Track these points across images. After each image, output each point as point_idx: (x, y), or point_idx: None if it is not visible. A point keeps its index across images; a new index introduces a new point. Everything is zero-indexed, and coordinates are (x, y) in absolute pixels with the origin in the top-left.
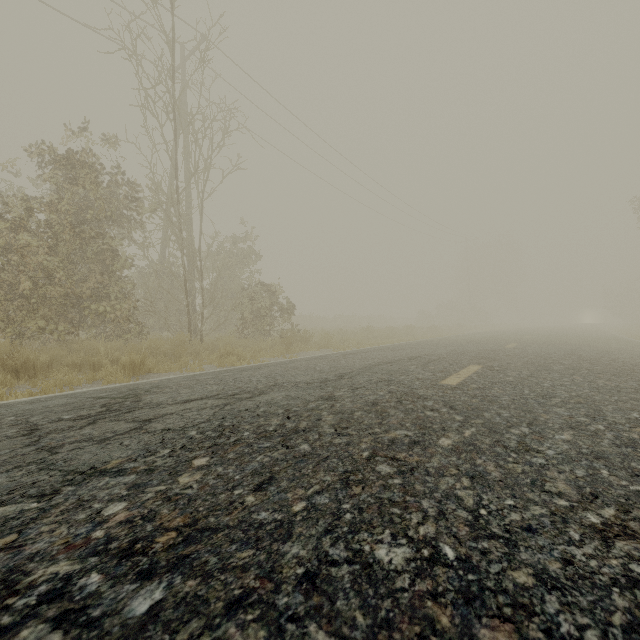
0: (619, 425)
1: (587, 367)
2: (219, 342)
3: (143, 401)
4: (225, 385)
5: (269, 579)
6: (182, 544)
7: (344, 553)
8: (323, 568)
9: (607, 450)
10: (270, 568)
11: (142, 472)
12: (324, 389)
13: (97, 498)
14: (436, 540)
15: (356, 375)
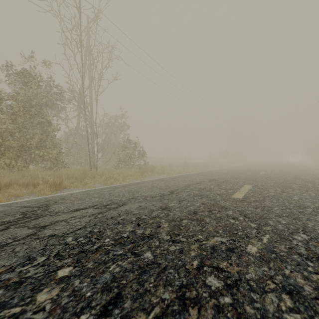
0: None
1: (312, 186)
2: (106, 171)
3: (49, 210)
4: (103, 198)
5: None
6: None
7: None
8: None
9: None
10: None
11: (11, 286)
12: (162, 201)
13: None
14: None
15: (181, 191)
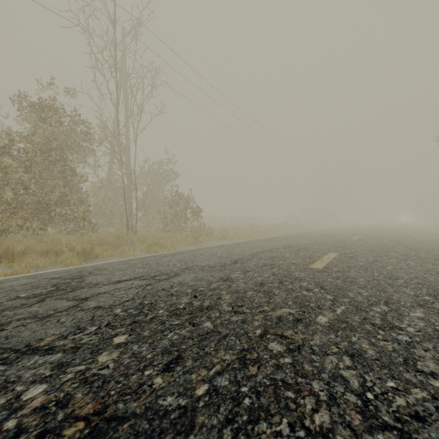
0: None
1: (415, 254)
2: (148, 235)
3: (85, 281)
4: (149, 268)
5: None
6: (87, 438)
7: None
8: None
9: None
10: None
11: (68, 350)
12: (223, 272)
13: (22, 379)
14: (333, 432)
15: (246, 260)
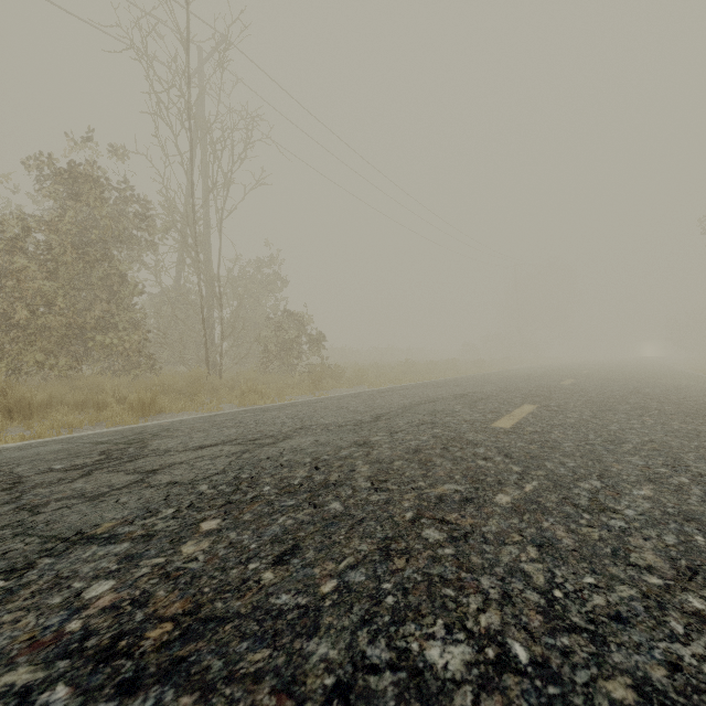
0: (705, 477)
1: (657, 407)
2: (240, 378)
3: (149, 447)
4: (245, 428)
5: (289, 694)
6: (179, 641)
7: (386, 654)
8: (359, 677)
9: (697, 509)
10: (290, 677)
11: (138, 539)
12: (358, 433)
13: (79, 574)
14: (502, 634)
15: (395, 416)
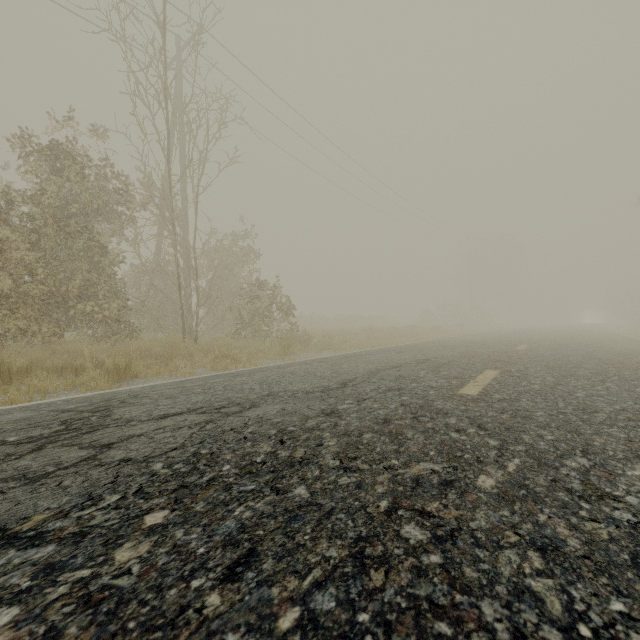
0: None
1: (615, 372)
2: (214, 343)
3: (112, 416)
4: (213, 395)
5: None
6: None
7: None
8: None
9: None
10: None
11: (67, 539)
12: (325, 400)
13: None
14: None
15: (361, 382)
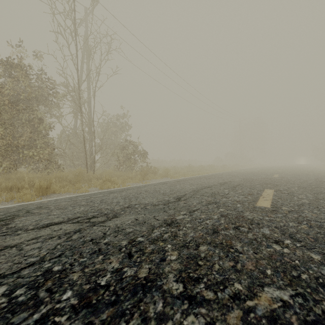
0: None
1: None
2: (104, 173)
3: (10, 225)
4: (91, 206)
5: None
6: None
7: None
8: None
9: None
10: None
11: None
12: (167, 212)
13: None
14: None
15: (189, 197)
